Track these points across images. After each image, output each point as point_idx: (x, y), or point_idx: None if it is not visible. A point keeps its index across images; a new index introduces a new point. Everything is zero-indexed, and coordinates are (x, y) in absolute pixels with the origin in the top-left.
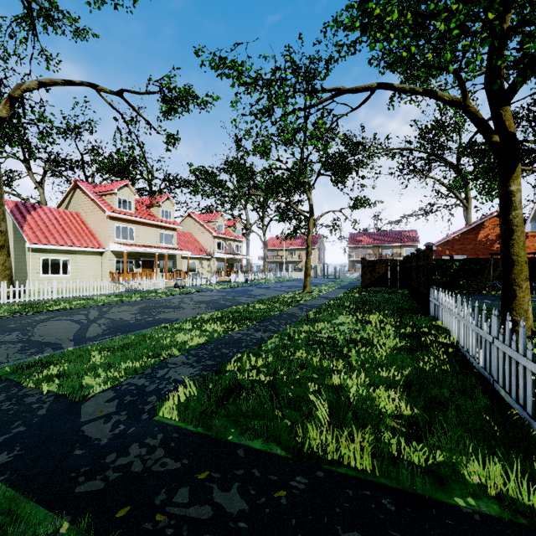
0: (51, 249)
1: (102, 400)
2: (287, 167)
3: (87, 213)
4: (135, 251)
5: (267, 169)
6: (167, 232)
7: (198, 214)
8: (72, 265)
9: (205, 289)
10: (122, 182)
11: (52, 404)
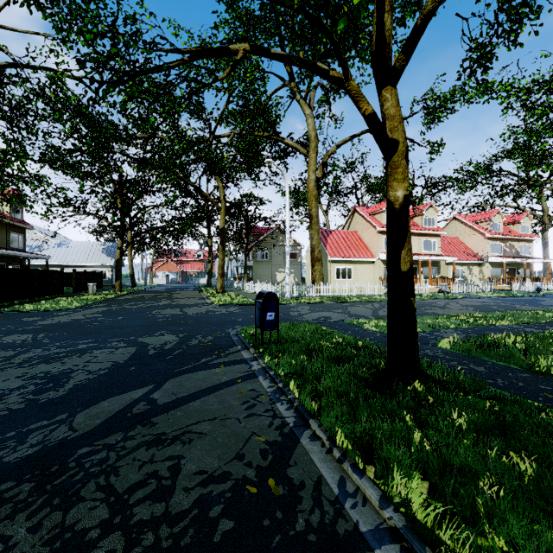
0: (341, 261)
1: None
2: None
3: (362, 230)
4: None
5: (539, 176)
6: (430, 239)
7: (465, 216)
8: (353, 272)
9: (474, 296)
10: None
11: (380, 334)
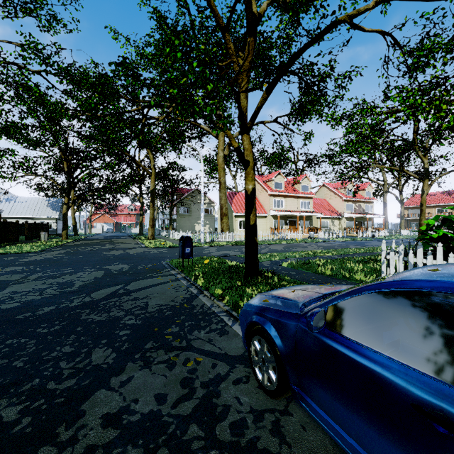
0: (243, 215)
1: (267, 262)
2: (403, 138)
3: (258, 193)
4: (284, 215)
5: (342, 170)
6: (305, 200)
7: (330, 184)
8: None
9: (331, 240)
10: (277, 172)
11: None
